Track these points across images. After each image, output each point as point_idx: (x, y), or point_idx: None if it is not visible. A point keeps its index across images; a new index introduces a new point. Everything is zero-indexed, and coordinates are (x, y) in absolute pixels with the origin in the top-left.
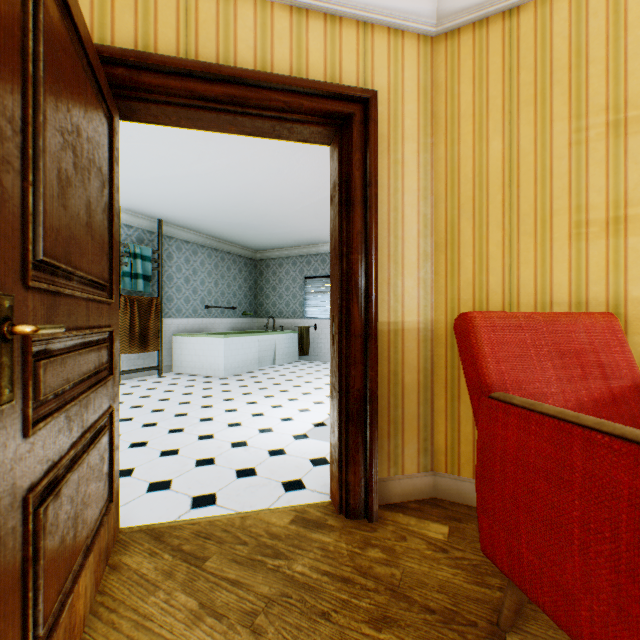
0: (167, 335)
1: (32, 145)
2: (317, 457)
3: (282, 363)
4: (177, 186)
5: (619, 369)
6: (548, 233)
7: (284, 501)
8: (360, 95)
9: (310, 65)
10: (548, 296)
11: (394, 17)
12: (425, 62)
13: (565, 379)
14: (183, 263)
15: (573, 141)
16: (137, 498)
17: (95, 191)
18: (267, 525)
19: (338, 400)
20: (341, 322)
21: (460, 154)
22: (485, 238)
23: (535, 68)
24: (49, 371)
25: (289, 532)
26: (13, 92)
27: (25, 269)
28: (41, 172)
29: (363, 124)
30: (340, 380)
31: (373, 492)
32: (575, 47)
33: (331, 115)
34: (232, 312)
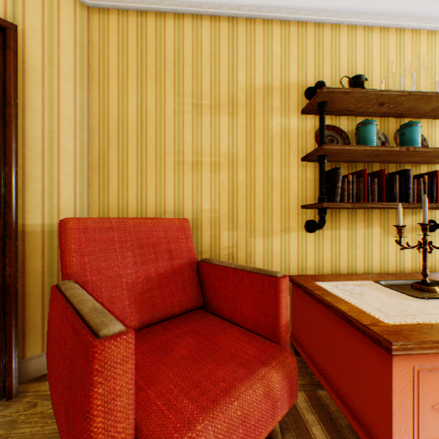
0: None
1: None
2: None
3: None
4: None
5: (183, 253)
6: (164, 166)
7: None
8: None
9: None
10: (164, 207)
11: None
12: (82, 23)
13: (141, 263)
14: None
15: (177, 110)
16: None
17: None
18: None
19: None
20: None
21: (110, 101)
22: (126, 164)
23: (156, 57)
24: None
25: None
26: None
27: None
28: None
29: (4, 50)
30: None
31: (13, 373)
32: (178, 52)
33: None
34: None
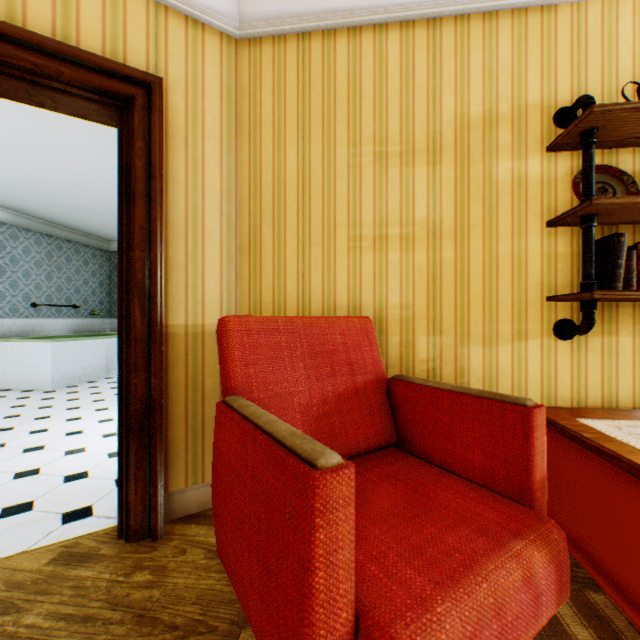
0: None
1: None
2: None
3: None
4: None
5: (366, 366)
6: (333, 244)
7: (54, 537)
8: (141, 78)
9: (83, 30)
10: (333, 301)
11: (191, 6)
12: (229, 62)
13: (315, 377)
14: None
15: (351, 164)
16: None
17: None
18: (12, 573)
19: (119, 412)
20: (123, 325)
21: (262, 161)
22: (284, 244)
23: (323, 93)
24: None
25: (40, 576)
26: None
27: None
28: None
29: (148, 111)
30: (122, 390)
31: (158, 508)
32: (353, 82)
33: (106, 93)
34: (74, 311)
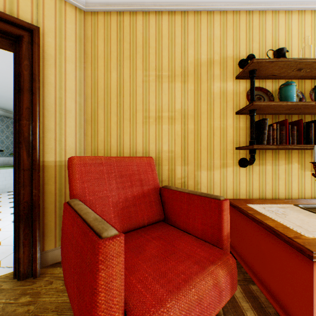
0: None
1: None
2: None
3: None
4: None
5: (149, 181)
6: (135, 120)
7: None
8: (27, 26)
9: None
10: (135, 149)
11: None
12: (80, 23)
13: (122, 188)
14: None
15: (144, 80)
16: None
17: None
18: None
19: (14, 209)
20: (17, 161)
21: (98, 76)
22: (110, 119)
23: (130, 43)
24: None
25: None
26: None
27: None
28: None
29: (31, 44)
30: (16, 197)
31: (37, 260)
32: (145, 39)
33: (5, 32)
34: (0, 153)
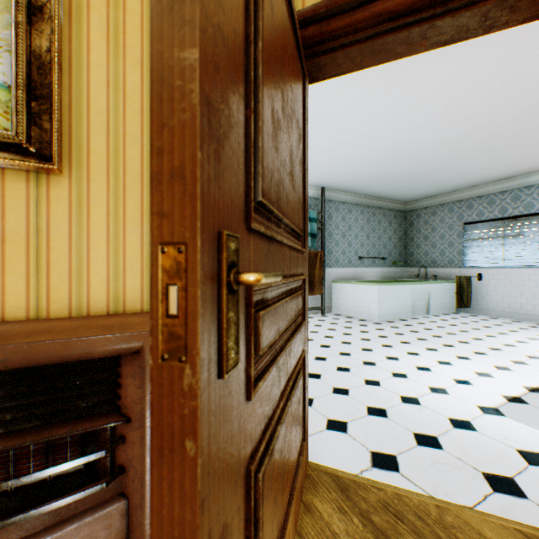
0: (327, 282)
1: (252, 67)
2: (528, 450)
3: (436, 313)
4: (338, 154)
5: None
6: None
7: (495, 506)
8: None
9: None
10: None
11: None
12: None
13: None
14: (339, 221)
15: None
16: (318, 432)
17: (294, 142)
18: (478, 537)
19: None
20: None
21: None
22: None
23: None
24: (265, 323)
25: None
26: (237, 2)
27: (247, 209)
28: (259, 105)
29: None
30: None
31: None
32: None
33: None
34: (381, 262)
